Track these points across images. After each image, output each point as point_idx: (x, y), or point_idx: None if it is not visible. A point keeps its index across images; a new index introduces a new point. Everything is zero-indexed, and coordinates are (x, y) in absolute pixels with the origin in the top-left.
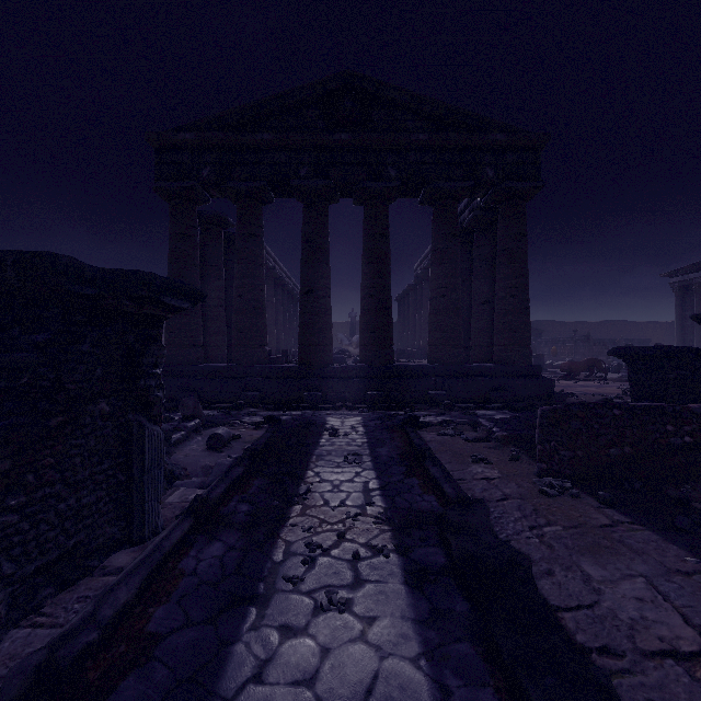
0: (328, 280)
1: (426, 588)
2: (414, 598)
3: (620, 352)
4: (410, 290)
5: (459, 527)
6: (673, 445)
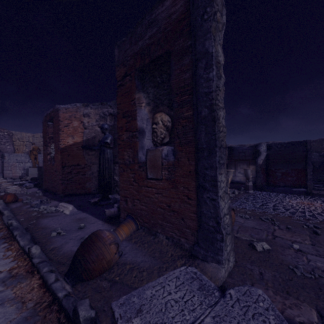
0: None
1: None
2: None
3: None
4: None
5: None
6: None
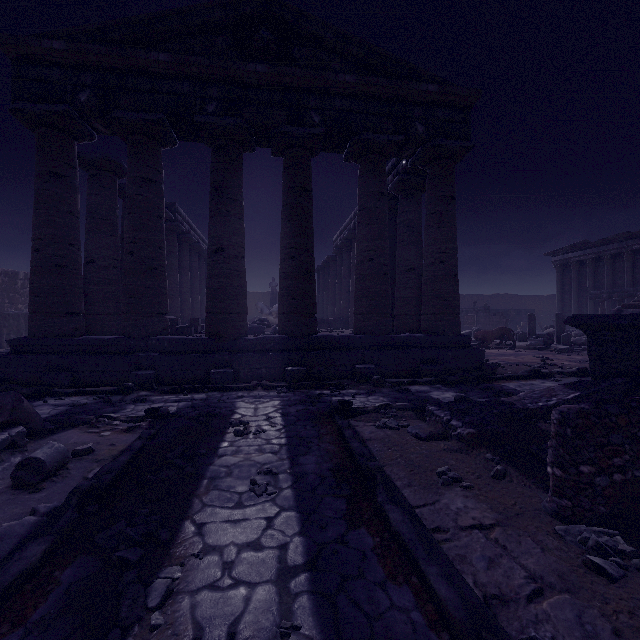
0: (241, 238)
1: None
2: None
3: (582, 321)
4: (329, 261)
5: None
6: None
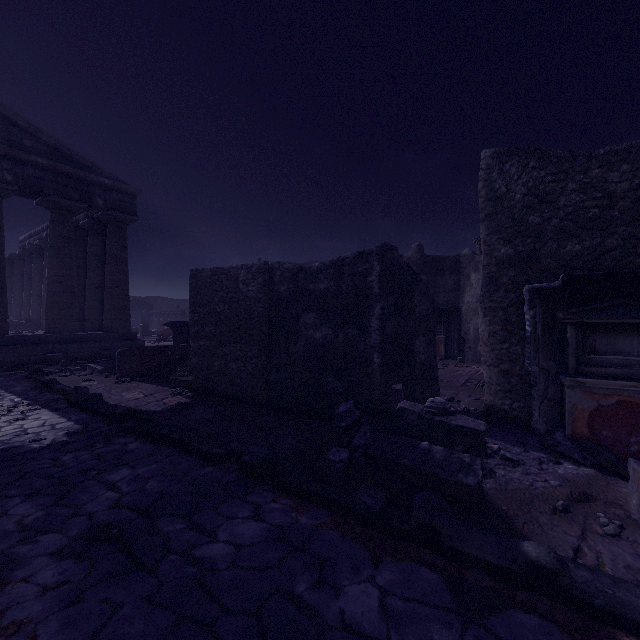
0: None
1: (61, 410)
2: (56, 412)
3: (168, 324)
4: (14, 260)
5: (75, 394)
6: (172, 360)
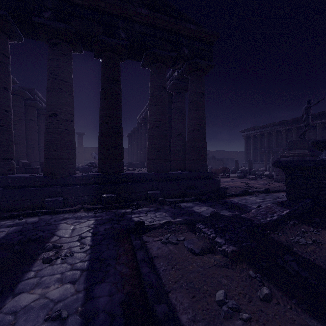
0: (70, 108)
1: None
2: None
3: (284, 164)
4: (135, 131)
5: None
6: None
